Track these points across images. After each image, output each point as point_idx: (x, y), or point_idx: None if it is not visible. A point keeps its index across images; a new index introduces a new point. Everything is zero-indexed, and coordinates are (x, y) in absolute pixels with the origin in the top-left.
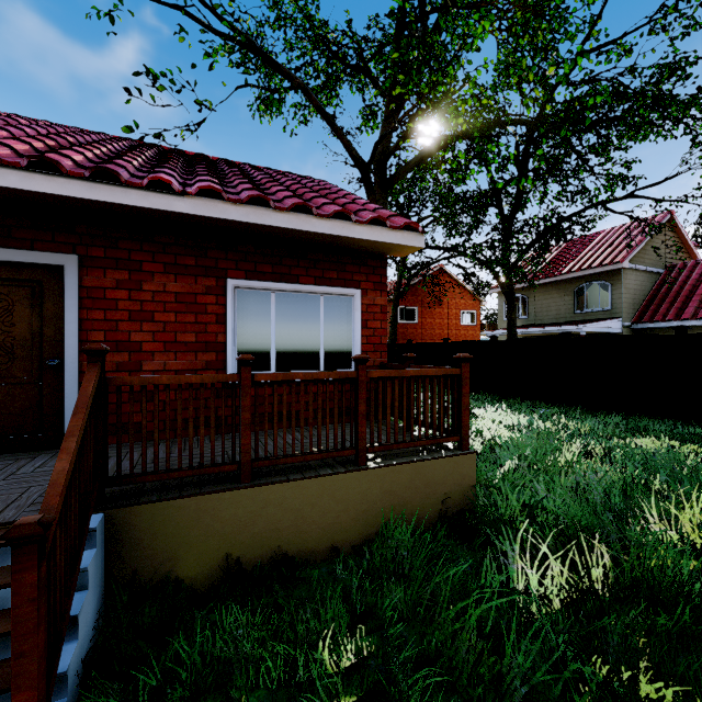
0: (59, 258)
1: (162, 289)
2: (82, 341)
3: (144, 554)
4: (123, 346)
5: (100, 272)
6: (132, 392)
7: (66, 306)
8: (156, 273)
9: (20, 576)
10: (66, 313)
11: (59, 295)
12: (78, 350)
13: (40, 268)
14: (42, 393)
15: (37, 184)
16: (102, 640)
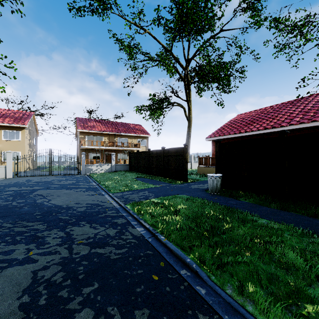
0: None
1: None
2: None
3: None
4: None
5: None
6: None
7: None
8: None
9: None
10: None
11: None
12: None
13: None
14: None
15: (265, 131)
16: None
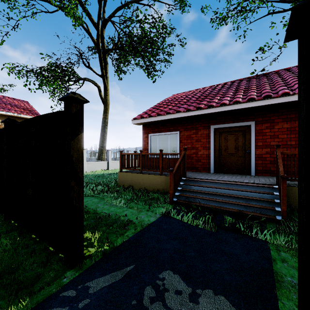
0: (250, 123)
1: (281, 127)
2: (255, 145)
3: (292, 200)
4: (268, 146)
5: (260, 125)
6: (287, 156)
7: (251, 136)
8: (279, 122)
9: (283, 184)
10: (251, 137)
11: (249, 133)
12: (254, 148)
13: (244, 126)
14: (245, 159)
15: (249, 105)
16: (287, 213)
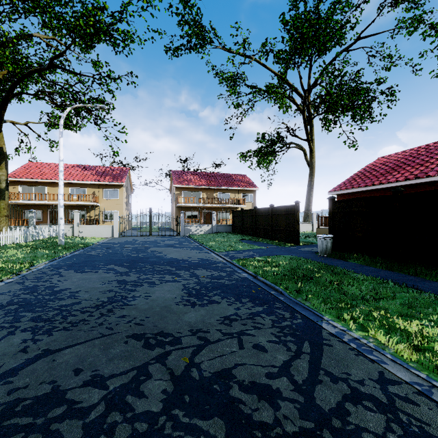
0: None
1: None
2: None
3: None
4: None
5: None
6: None
7: None
8: None
9: None
10: None
11: None
12: None
13: None
14: None
15: (406, 183)
16: None
